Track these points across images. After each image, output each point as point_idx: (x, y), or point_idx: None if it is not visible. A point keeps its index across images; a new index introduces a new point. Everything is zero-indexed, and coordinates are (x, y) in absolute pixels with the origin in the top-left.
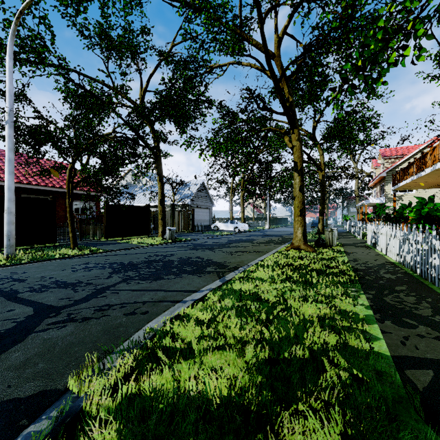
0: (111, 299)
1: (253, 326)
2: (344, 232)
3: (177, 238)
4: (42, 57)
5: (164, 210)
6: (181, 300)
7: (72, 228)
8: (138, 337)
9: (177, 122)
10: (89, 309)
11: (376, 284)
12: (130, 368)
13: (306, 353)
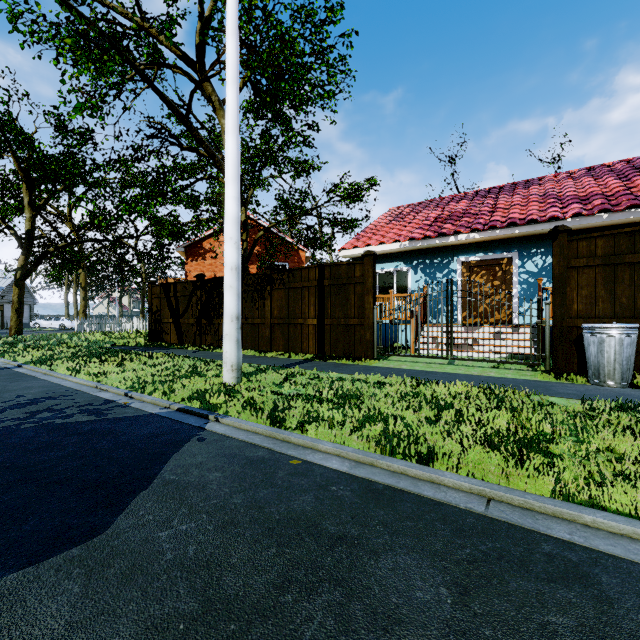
0: None
1: None
2: None
3: None
4: None
5: None
6: None
7: None
8: None
9: None
10: None
11: None
12: None
13: None
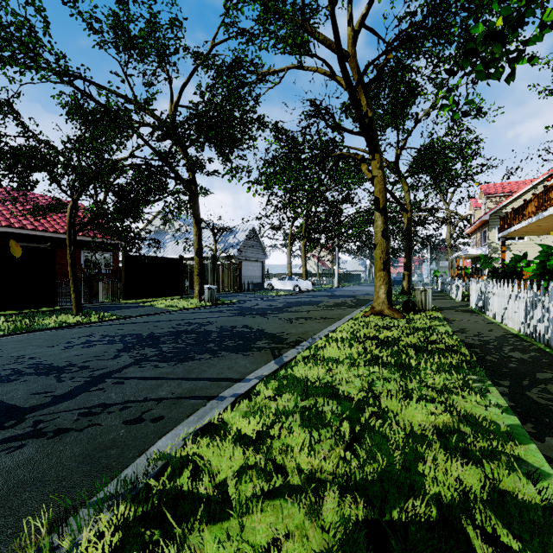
0: (110, 394)
1: (330, 446)
2: (435, 291)
3: (218, 299)
4: (34, 54)
5: (202, 262)
6: (217, 396)
7: (75, 287)
8: (134, 474)
9: (219, 146)
10: (72, 412)
11: (506, 370)
12: (112, 543)
13: (433, 512)
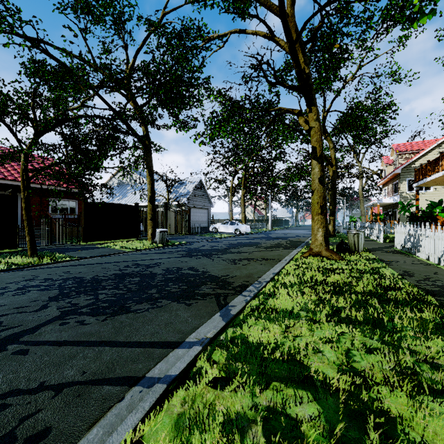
0: None
1: None
2: None
3: (169, 241)
4: None
5: (154, 208)
6: (143, 377)
7: (29, 230)
8: None
9: (169, 104)
10: None
11: None
12: None
13: None
